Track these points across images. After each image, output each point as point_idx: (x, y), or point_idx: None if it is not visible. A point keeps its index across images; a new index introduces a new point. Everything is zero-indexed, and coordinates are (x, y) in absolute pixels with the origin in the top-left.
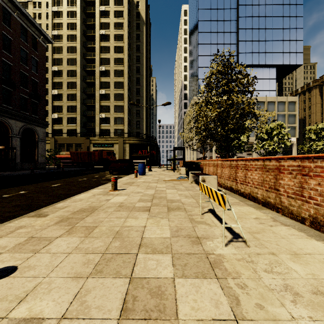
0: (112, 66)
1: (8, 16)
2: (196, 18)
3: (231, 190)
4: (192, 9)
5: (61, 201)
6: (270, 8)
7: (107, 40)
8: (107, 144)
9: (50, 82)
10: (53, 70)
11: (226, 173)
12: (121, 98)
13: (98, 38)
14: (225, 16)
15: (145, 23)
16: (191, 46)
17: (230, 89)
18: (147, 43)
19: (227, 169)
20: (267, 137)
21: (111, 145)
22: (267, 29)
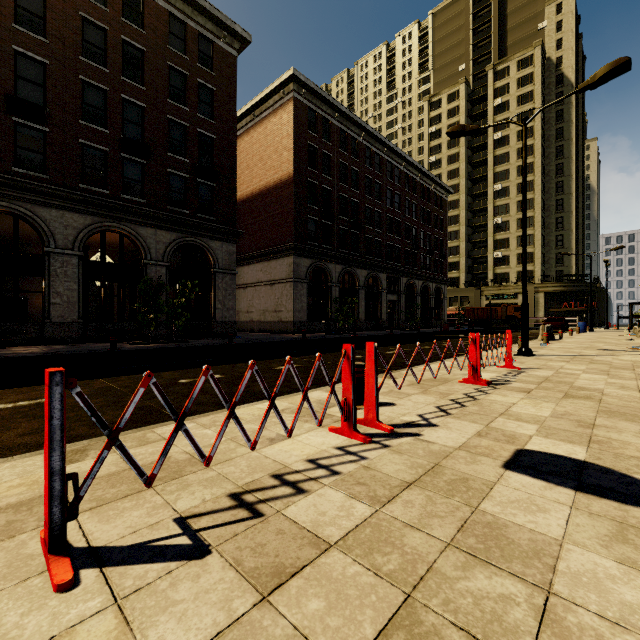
0: (513, 180)
1: (428, 193)
2: None
3: None
4: None
5: None
6: None
7: (505, 143)
8: (506, 294)
9: None
10: None
11: None
12: (528, 224)
13: (491, 146)
14: None
15: (573, 86)
16: None
17: None
18: (576, 110)
19: None
20: None
21: (514, 295)
22: None
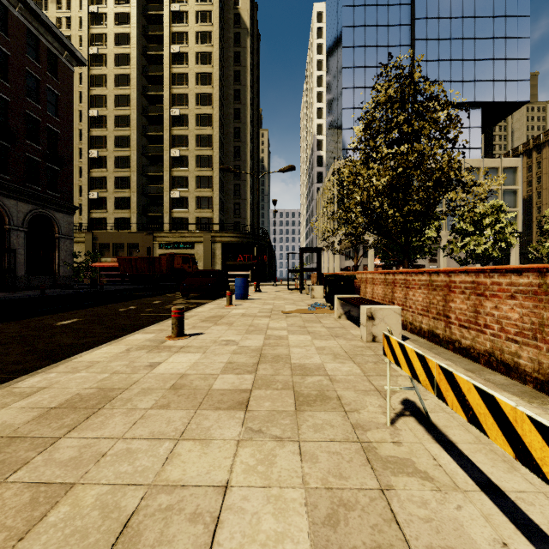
0: (192, 108)
1: (4, 14)
2: (339, 22)
3: (431, 338)
4: (331, 8)
5: (43, 368)
6: (470, 2)
7: (184, 62)
8: (183, 243)
9: (86, 137)
10: (91, 115)
11: (418, 301)
12: (207, 163)
13: (168, 59)
14: (390, 18)
15: (249, 32)
16: (330, 73)
17: (414, 132)
18: (252, 68)
19: (421, 291)
20: (472, 229)
21: (190, 245)
22: (465, 40)
